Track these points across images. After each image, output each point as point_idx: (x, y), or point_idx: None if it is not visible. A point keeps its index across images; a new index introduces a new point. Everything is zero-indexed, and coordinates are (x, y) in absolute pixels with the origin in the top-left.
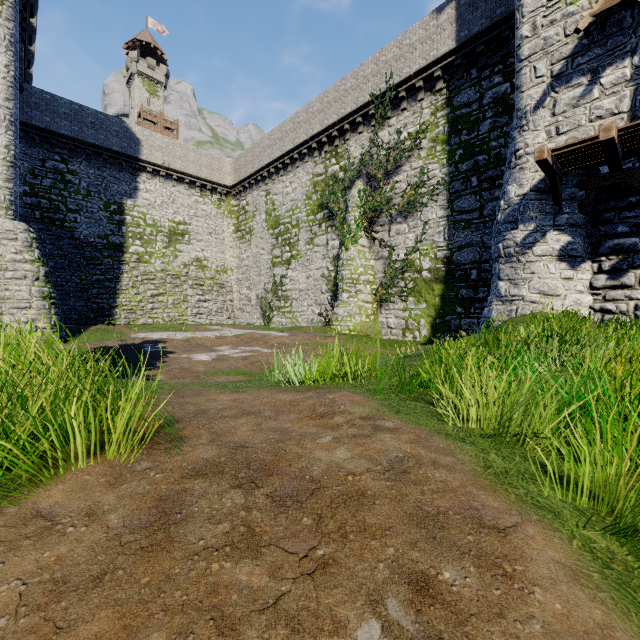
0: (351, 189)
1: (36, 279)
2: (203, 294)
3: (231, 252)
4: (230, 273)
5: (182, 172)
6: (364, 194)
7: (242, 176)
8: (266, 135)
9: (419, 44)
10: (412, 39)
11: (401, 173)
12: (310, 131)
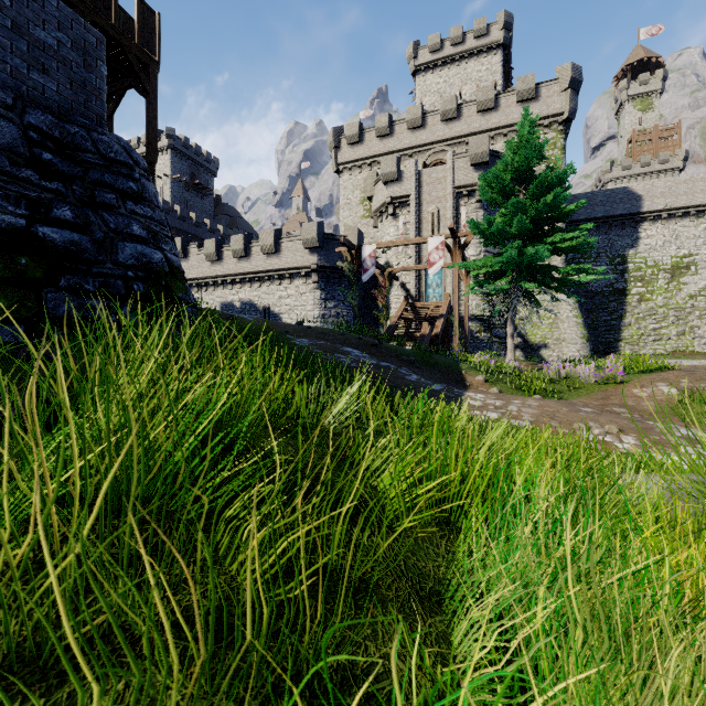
0: None
1: (578, 326)
2: None
3: None
4: None
5: (686, 207)
6: None
7: None
8: None
9: None
10: None
11: None
12: None
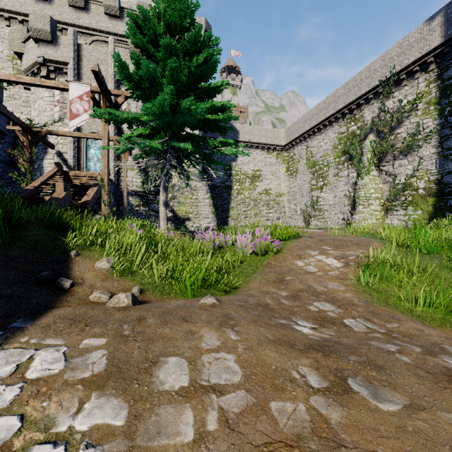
0: (365, 140)
1: (210, 205)
2: (269, 209)
3: (284, 184)
4: (283, 196)
5: (258, 143)
6: (374, 143)
7: (291, 139)
8: (307, 113)
9: (415, 43)
10: (410, 41)
11: (402, 127)
12: (336, 107)
